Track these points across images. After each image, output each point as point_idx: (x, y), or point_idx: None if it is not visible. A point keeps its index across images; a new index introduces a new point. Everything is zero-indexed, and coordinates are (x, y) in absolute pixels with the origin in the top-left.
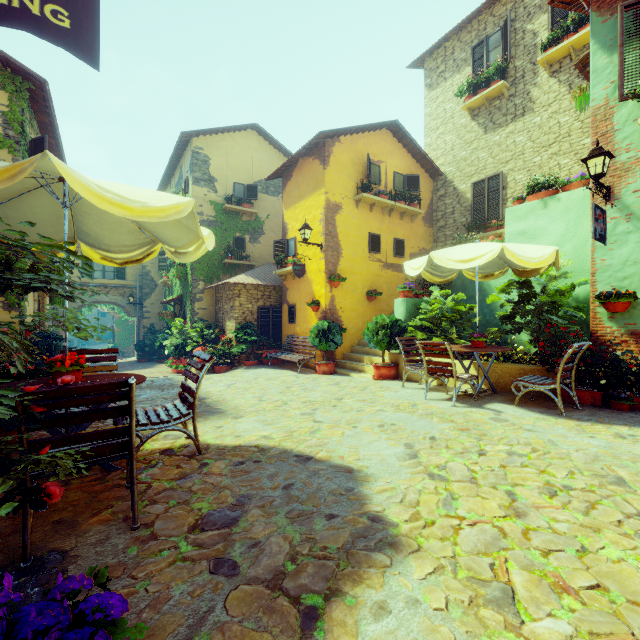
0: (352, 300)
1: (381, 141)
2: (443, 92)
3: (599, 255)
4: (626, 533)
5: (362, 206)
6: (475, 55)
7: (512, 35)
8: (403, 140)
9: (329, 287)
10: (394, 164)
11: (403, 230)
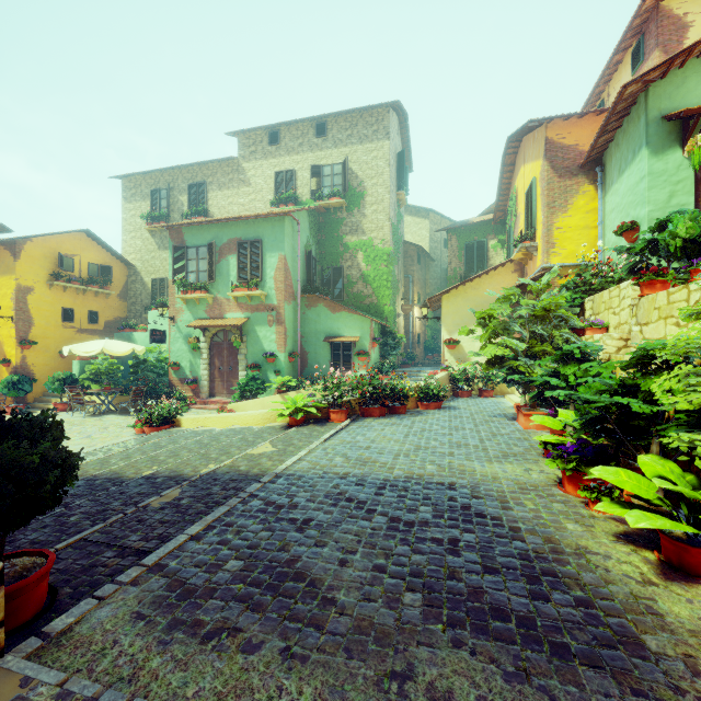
0: (45, 358)
1: (75, 240)
2: (135, 208)
3: (172, 345)
4: (86, 435)
5: (56, 288)
6: (153, 196)
7: (173, 197)
8: (97, 240)
9: (21, 349)
10: (89, 257)
11: (98, 304)
